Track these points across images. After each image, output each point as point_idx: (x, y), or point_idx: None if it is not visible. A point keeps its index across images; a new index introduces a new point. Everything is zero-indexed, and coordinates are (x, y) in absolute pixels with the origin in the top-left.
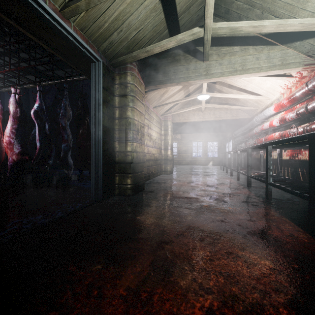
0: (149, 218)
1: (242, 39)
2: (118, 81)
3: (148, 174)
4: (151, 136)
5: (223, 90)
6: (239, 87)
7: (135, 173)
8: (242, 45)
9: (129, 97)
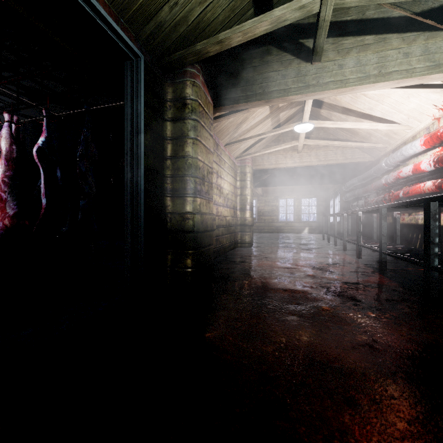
0: (228, 337)
1: (379, 22)
2: (171, 96)
3: (218, 249)
4: (222, 189)
5: (332, 118)
6: (360, 111)
7: (199, 248)
8: (379, 33)
9: (189, 121)
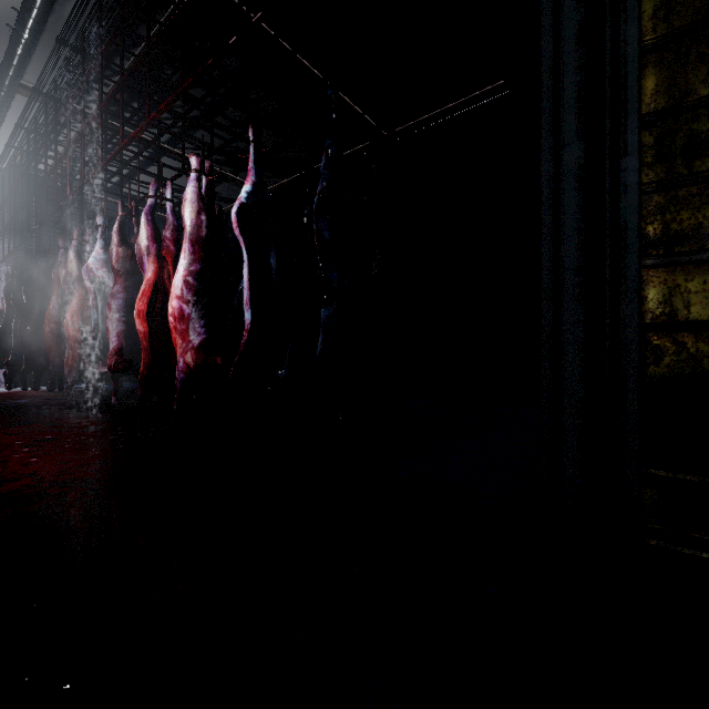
0: None
1: None
2: None
3: None
4: None
5: None
6: None
7: None
8: None
9: None
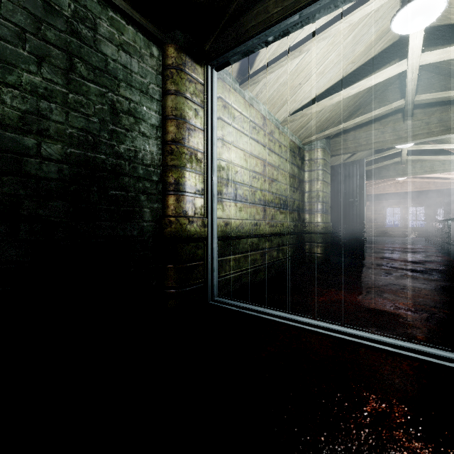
0: (372, 253)
1: (431, 151)
2: None
3: None
4: None
5: None
6: None
7: None
8: (431, 155)
9: None
